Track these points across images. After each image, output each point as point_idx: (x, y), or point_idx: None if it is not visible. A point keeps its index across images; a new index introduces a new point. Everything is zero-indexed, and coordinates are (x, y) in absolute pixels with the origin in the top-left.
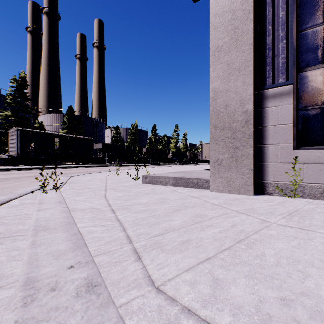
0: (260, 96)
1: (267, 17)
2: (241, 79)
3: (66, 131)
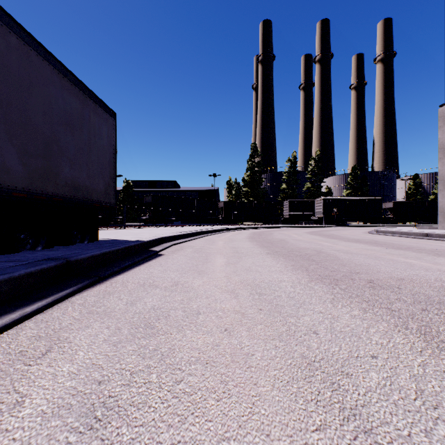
0: None
1: None
2: None
3: (349, 192)
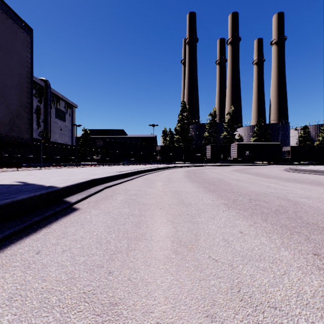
0: None
1: None
2: None
3: (256, 139)
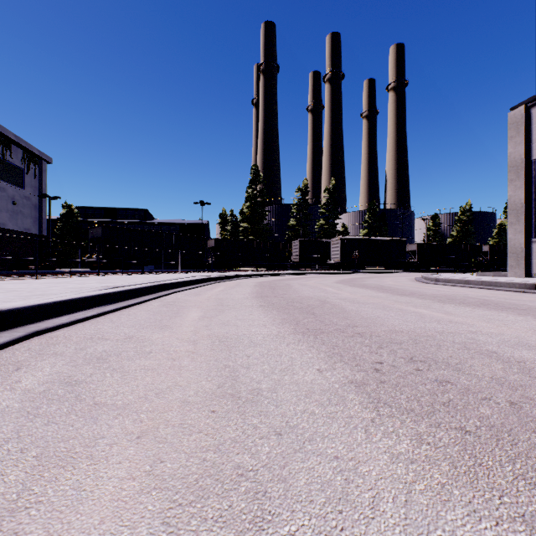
0: (529, 241)
1: (532, 212)
2: (519, 235)
3: (367, 232)
